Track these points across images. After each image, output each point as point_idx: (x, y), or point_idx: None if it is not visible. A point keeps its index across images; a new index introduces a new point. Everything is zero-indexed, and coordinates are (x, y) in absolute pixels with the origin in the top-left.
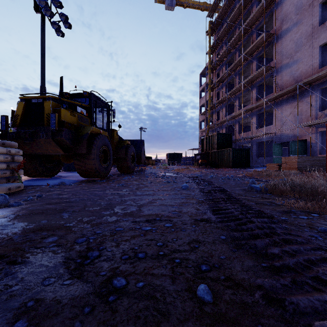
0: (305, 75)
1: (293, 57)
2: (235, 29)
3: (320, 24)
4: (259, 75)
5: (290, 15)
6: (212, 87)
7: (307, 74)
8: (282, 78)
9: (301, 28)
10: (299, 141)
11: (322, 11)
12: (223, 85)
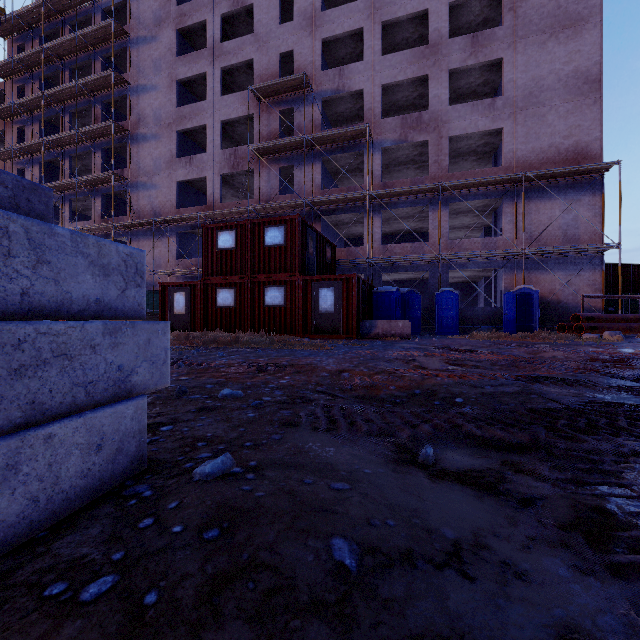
0: (165, 209)
1: (152, 179)
2: (63, 70)
3: (178, 156)
4: (106, 180)
5: (149, 119)
6: (5, 154)
7: (167, 210)
8: (139, 200)
9: (160, 147)
10: (157, 291)
11: (181, 140)
12: (33, 161)
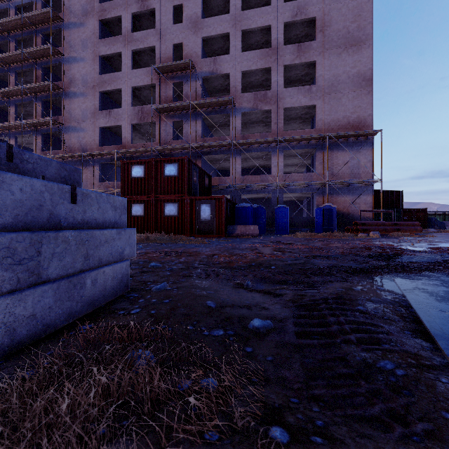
0: (90, 146)
1: (81, 125)
2: (11, 40)
3: (100, 109)
4: (45, 124)
5: (78, 82)
6: None
7: (92, 147)
8: (71, 139)
9: (87, 102)
10: None
11: (102, 98)
12: None
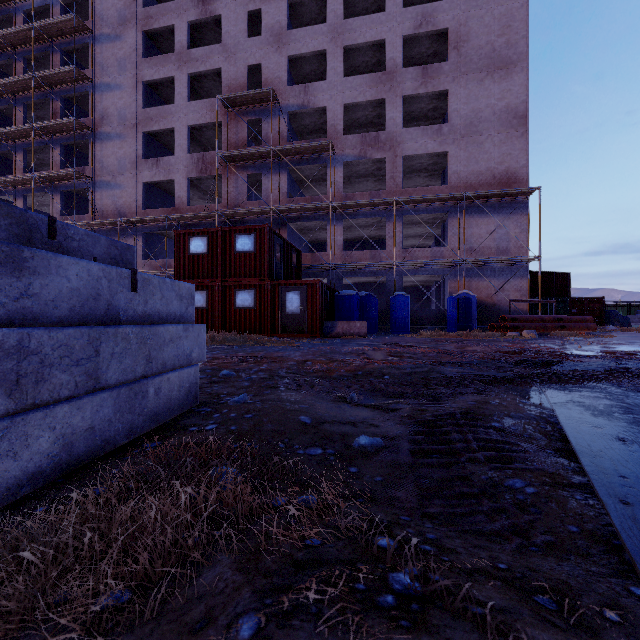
0: (130, 209)
1: (116, 179)
2: (17, 59)
3: (144, 157)
4: (66, 178)
5: (113, 118)
6: None
7: (132, 210)
8: (102, 199)
9: (125, 147)
10: None
11: (147, 141)
12: None
